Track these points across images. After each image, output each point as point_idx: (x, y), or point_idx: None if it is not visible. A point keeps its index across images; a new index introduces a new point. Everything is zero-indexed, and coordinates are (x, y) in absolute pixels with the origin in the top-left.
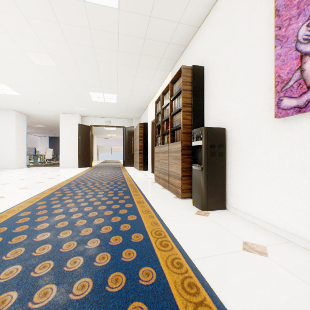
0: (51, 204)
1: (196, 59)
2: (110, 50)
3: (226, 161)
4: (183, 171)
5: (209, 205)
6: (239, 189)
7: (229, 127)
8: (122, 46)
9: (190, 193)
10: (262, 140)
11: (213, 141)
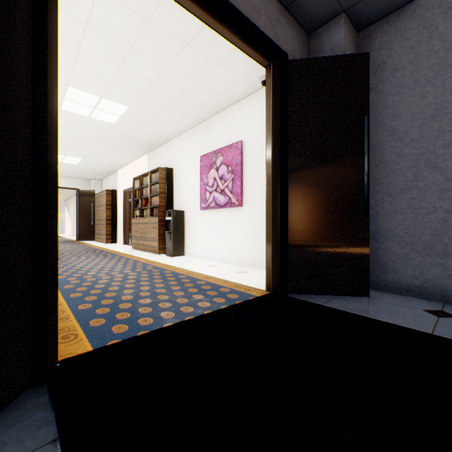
0: (61, 261)
1: (169, 159)
2: (96, 135)
3: (185, 229)
4: (160, 236)
5: (176, 253)
6: (190, 243)
7: (186, 210)
8: (108, 136)
9: (165, 250)
10: (197, 219)
11: (178, 218)
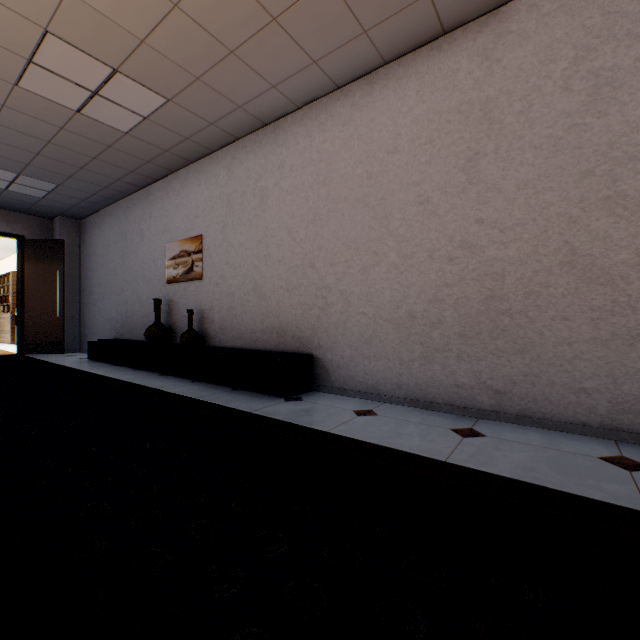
0: None
1: None
2: None
3: None
4: (13, 329)
5: None
6: None
7: None
8: None
9: None
10: None
11: None
